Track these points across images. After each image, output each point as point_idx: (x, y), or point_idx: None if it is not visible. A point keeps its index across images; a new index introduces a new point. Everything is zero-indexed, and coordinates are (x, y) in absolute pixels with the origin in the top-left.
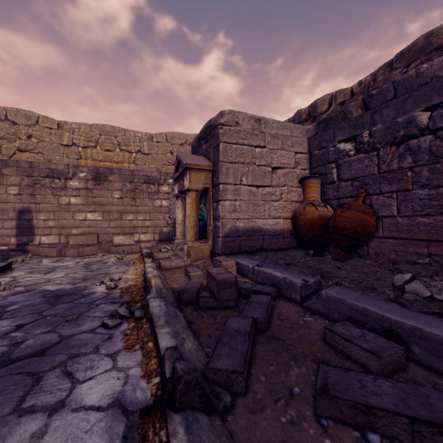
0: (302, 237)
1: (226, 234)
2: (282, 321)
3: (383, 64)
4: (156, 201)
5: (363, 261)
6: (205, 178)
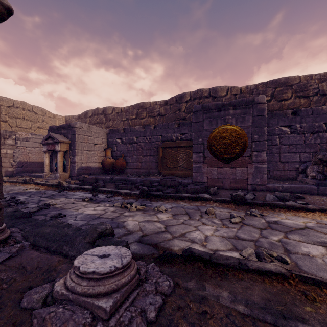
0: (106, 169)
1: (78, 168)
2: (107, 184)
3: (132, 105)
4: (2, 149)
5: (123, 174)
6: (67, 146)
